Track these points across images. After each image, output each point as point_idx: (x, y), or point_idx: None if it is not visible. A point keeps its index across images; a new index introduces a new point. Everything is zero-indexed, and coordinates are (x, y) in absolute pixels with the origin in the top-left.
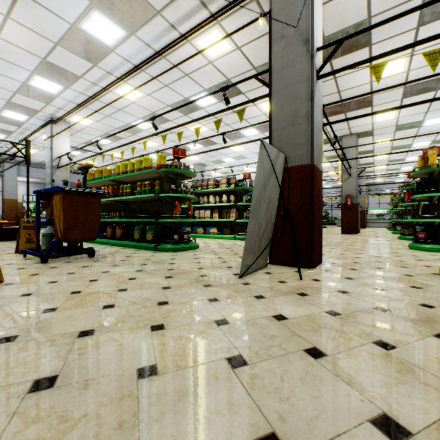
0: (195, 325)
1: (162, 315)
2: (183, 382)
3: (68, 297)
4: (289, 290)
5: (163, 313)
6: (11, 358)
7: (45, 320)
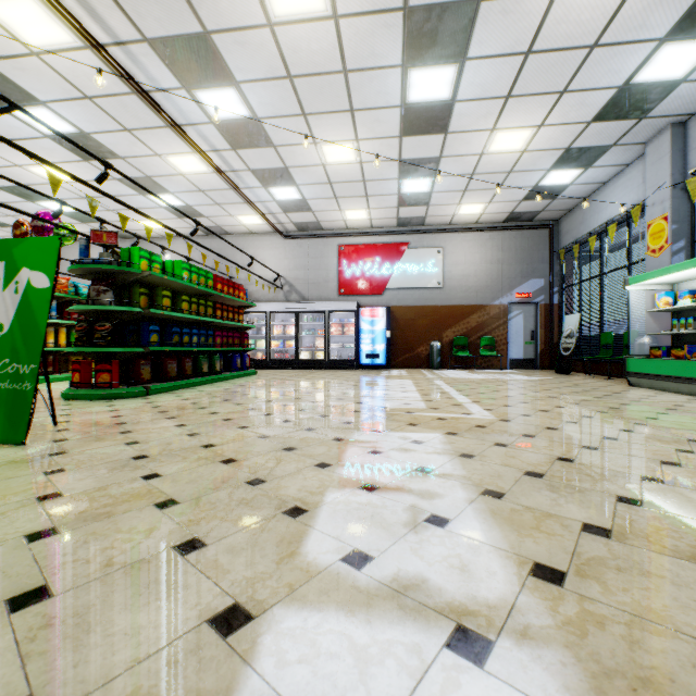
0: (202, 439)
1: (182, 450)
2: (267, 431)
3: (87, 524)
4: (105, 426)
5: (175, 450)
6: (279, 466)
7: (207, 488)
